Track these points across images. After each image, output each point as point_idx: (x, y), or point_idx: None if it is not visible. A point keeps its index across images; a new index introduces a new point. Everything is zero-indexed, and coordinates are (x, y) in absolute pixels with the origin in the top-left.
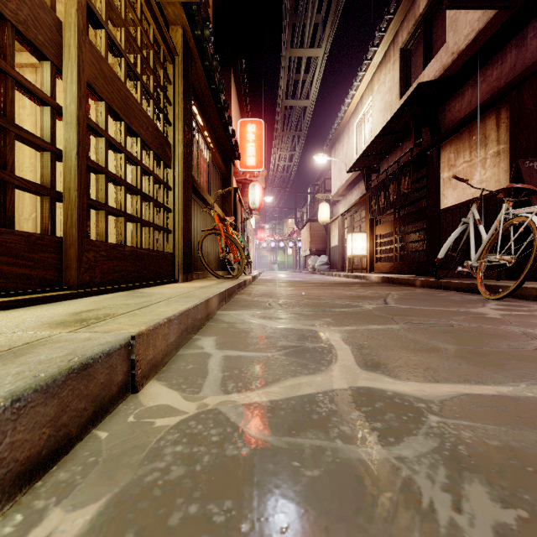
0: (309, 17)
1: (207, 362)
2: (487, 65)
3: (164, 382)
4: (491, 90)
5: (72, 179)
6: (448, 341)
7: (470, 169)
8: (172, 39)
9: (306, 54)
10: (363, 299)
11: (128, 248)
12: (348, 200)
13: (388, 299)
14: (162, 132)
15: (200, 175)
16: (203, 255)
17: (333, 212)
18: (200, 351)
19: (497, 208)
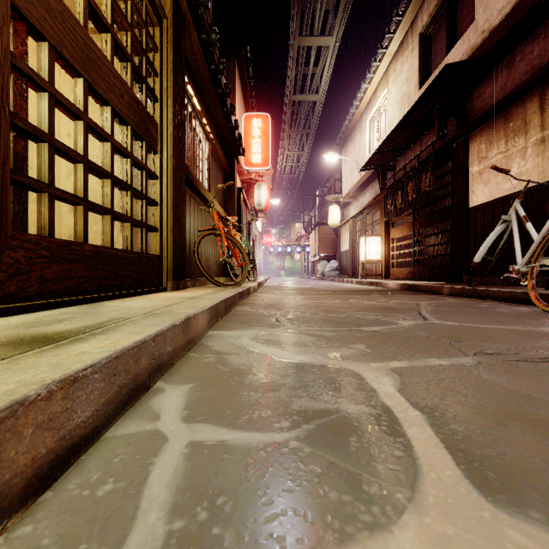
0: (319, 0)
1: (150, 467)
2: (527, 40)
3: None
4: (531, 69)
5: None
6: None
7: (506, 161)
8: None
9: (316, 43)
10: (393, 313)
11: (90, 247)
12: (360, 202)
13: (424, 313)
14: (144, 106)
15: (197, 168)
16: (201, 259)
17: (344, 215)
18: (150, 429)
19: (542, 204)
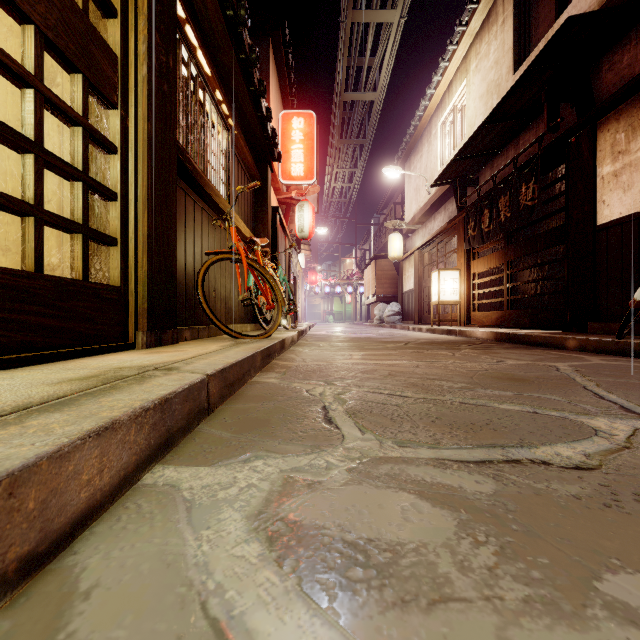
0: None
1: None
2: None
3: None
4: None
5: None
6: None
7: None
8: None
9: (375, 20)
10: (542, 391)
11: None
12: (429, 229)
13: (600, 391)
14: (80, 7)
15: (207, 163)
16: (216, 298)
17: (406, 246)
18: None
19: None
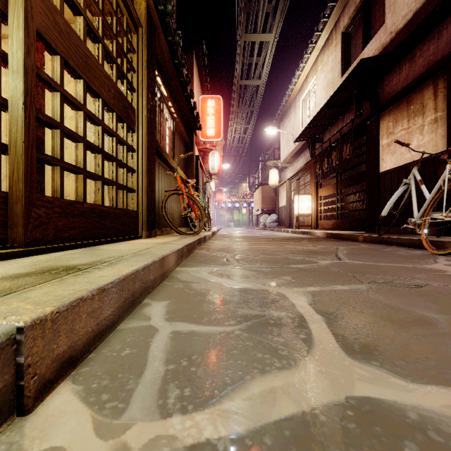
0: (261, 5)
1: (150, 343)
2: (424, 41)
3: (79, 385)
4: (427, 63)
5: (18, 131)
6: (431, 307)
7: (408, 136)
8: (136, 11)
9: (259, 39)
10: (316, 255)
11: (88, 205)
12: (295, 167)
13: (340, 255)
14: (125, 96)
15: (164, 141)
16: (167, 213)
17: (281, 177)
18: (145, 325)
19: (435, 170)
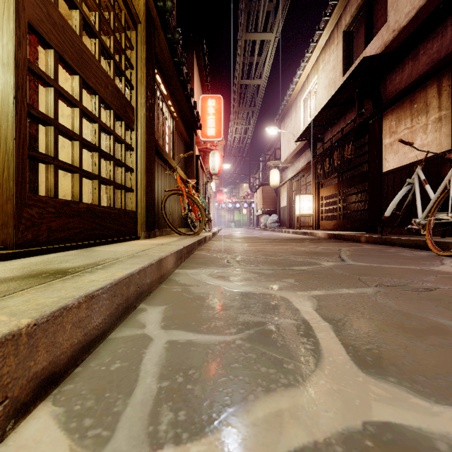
0: (262, 4)
1: (143, 354)
2: (428, 38)
3: (59, 407)
4: (431, 61)
5: (9, 127)
6: (445, 313)
7: (411, 135)
8: (135, 7)
9: (260, 38)
10: (319, 256)
11: (84, 205)
12: (296, 167)
13: (343, 256)
14: (123, 93)
15: (164, 141)
16: (167, 214)
17: (282, 177)
18: (139, 333)
19: (439, 170)
